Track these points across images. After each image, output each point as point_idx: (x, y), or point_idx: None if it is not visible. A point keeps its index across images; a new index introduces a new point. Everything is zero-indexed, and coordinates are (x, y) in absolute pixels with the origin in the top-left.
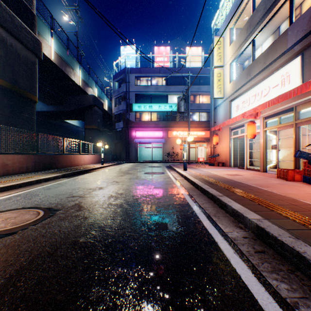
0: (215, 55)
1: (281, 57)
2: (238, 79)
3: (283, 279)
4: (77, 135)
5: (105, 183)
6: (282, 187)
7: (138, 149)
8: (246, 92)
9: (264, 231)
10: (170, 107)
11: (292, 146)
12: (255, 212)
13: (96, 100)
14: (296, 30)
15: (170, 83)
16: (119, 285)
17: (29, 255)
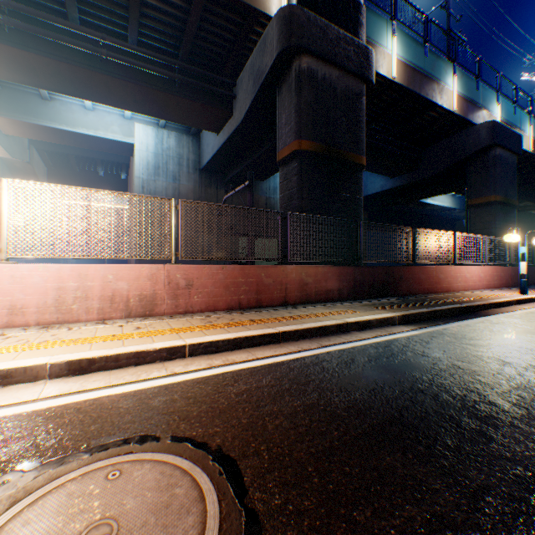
0: None
1: None
2: None
3: None
4: (447, 229)
5: None
6: None
7: None
8: None
9: None
10: None
11: None
12: None
13: (496, 132)
14: None
15: None
16: None
17: None
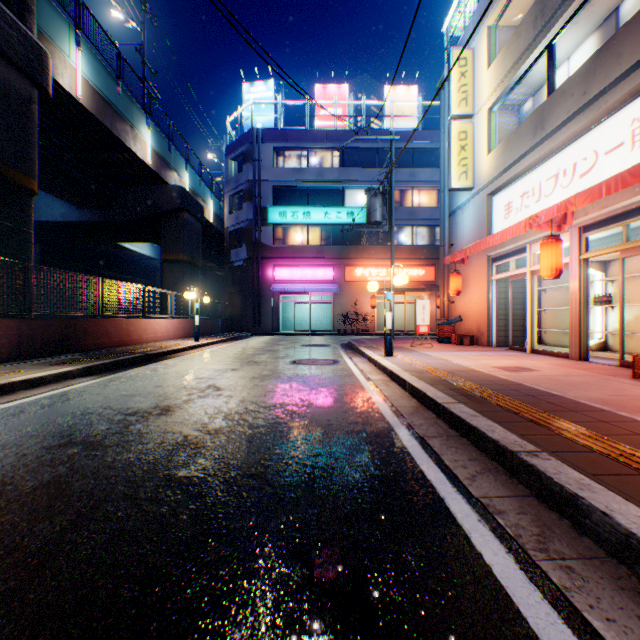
0: (453, 89)
1: (633, 72)
2: (512, 142)
3: None
4: (151, 278)
5: (183, 394)
6: None
7: (279, 306)
8: (532, 169)
9: None
10: (349, 214)
11: None
12: None
13: (186, 199)
14: None
15: (349, 163)
16: None
17: None
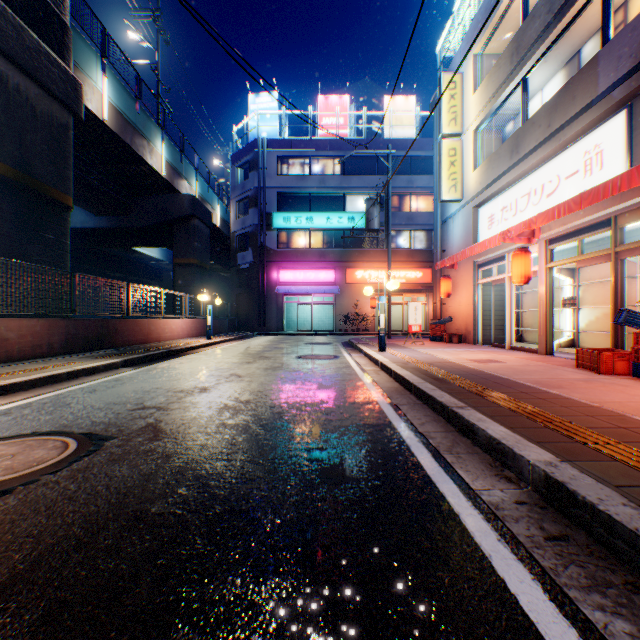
0: (443, 110)
1: (584, 113)
2: (493, 162)
3: (618, 607)
4: (157, 279)
5: (213, 380)
6: (591, 387)
7: (284, 307)
8: (510, 187)
9: (565, 489)
10: (350, 219)
11: (607, 301)
12: (539, 444)
13: (197, 206)
14: (616, 56)
15: (350, 170)
16: (236, 624)
17: (33, 547)
